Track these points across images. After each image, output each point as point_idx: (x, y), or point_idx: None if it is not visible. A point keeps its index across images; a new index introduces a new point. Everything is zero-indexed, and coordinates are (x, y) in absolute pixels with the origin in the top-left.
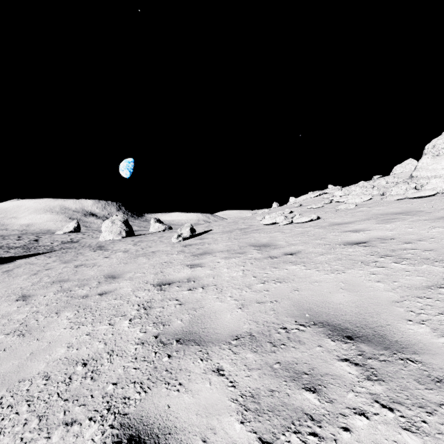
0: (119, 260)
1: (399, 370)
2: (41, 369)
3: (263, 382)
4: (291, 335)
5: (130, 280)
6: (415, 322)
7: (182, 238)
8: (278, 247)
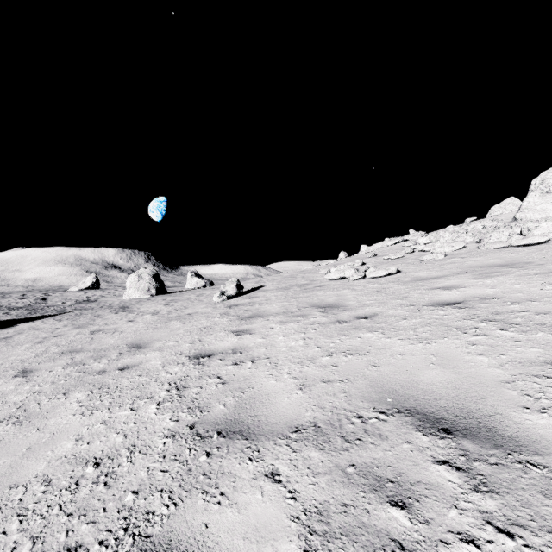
0: (147, 324)
1: (517, 477)
2: (40, 470)
3: (334, 493)
4: (369, 426)
5: (159, 351)
6: (534, 411)
7: (227, 296)
8: (348, 308)
